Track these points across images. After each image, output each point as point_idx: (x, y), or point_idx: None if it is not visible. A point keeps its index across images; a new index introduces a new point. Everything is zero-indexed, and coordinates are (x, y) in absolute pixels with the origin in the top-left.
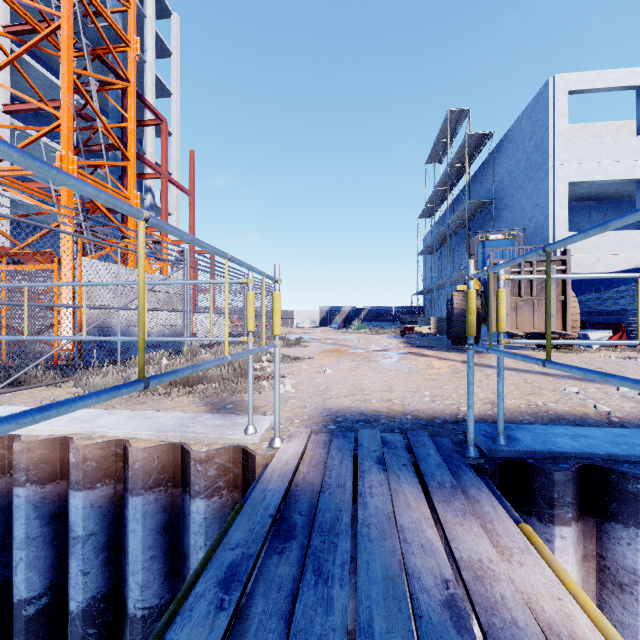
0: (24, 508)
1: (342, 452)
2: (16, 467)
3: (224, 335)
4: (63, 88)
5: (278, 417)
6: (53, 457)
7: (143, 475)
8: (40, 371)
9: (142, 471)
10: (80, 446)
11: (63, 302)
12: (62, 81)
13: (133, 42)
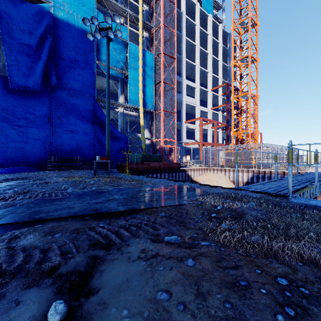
0: (279, 177)
1: (319, 172)
2: (278, 173)
3: (284, 164)
4: (249, 116)
5: (310, 169)
6: (281, 173)
7: (294, 174)
8: (262, 167)
9: (294, 173)
10: (286, 171)
11: (253, 157)
12: (249, 114)
13: (257, 96)
